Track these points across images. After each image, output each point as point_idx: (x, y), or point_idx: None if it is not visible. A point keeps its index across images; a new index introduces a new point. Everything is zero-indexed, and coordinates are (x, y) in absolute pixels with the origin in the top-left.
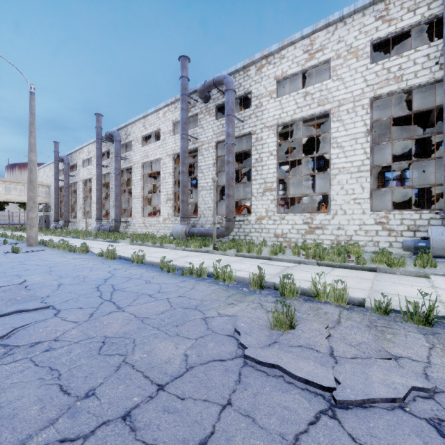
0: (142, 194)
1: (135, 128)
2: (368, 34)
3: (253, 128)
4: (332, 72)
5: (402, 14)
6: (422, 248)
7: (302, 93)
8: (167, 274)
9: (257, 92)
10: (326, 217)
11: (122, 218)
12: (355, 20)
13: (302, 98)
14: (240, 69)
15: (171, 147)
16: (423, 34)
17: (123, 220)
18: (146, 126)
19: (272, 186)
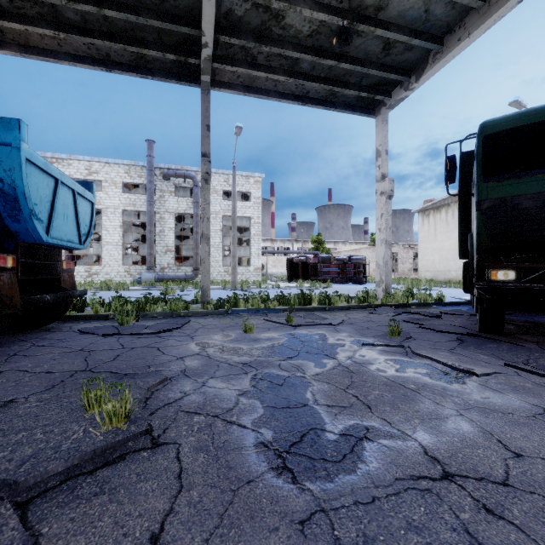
0: None
1: None
2: (121, 177)
3: None
4: (103, 189)
5: (136, 176)
6: (139, 281)
7: None
8: None
9: None
10: (100, 268)
11: None
12: (115, 167)
13: None
14: None
15: None
16: None
17: None
18: None
19: None
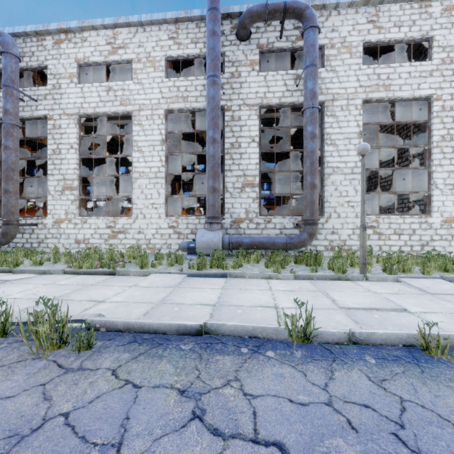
0: None
1: None
2: (163, 49)
3: (50, 112)
4: (134, 74)
5: (188, 42)
6: (192, 248)
7: (105, 86)
8: None
9: (55, 70)
10: (128, 221)
11: None
12: (153, 31)
13: (105, 92)
14: (32, 34)
15: None
16: None
17: None
18: None
19: (72, 184)
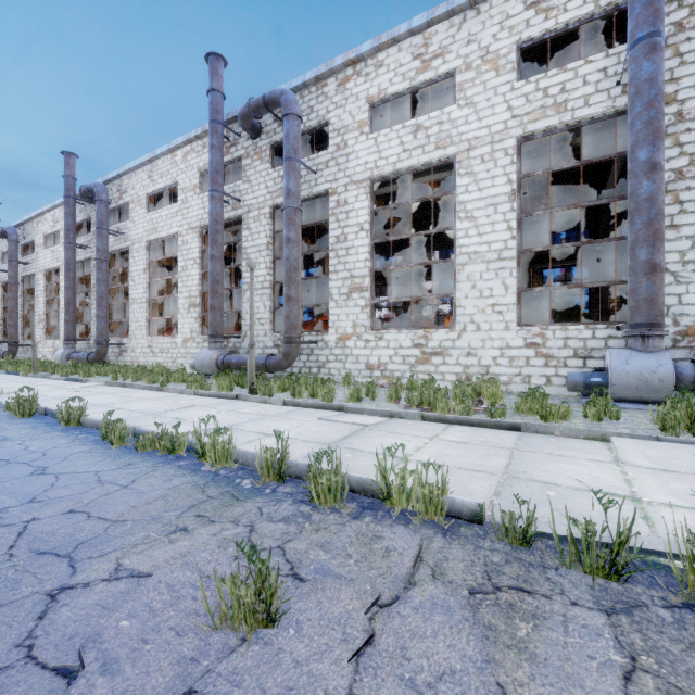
0: (148, 296)
1: (135, 180)
2: (514, 31)
3: (332, 185)
4: (459, 93)
5: None
6: (596, 386)
7: (410, 126)
8: (108, 448)
9: (339, 123)
10: (449, 335)
11: (113, 339)
12: (494, 7)
13: (410, 135)
14: (310, 83)
15: (196, 214)
16: (598, 45)
17: (114, 341)
18: (154, 176)
19: (363, 283)
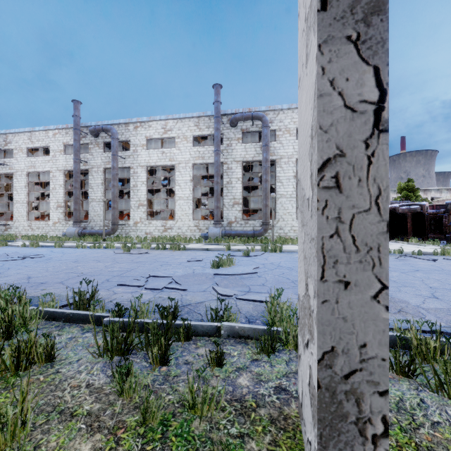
0: (28, 200)
1: (18, 138)
2: (191, 131)
3: (132, 165)
4: (176, 145)
5: (204, 128)
6: (207, 237)
7: (161, 151)
8: (82, 249)
9: (134, 142)
10: (173, 222)
11: None
12: (186, 122)
13: (161, 154)
14: (122, 123)
15: (62, 163)
16: None
17: (1, 223)
18: (33, 139)
19: (144, 203)
